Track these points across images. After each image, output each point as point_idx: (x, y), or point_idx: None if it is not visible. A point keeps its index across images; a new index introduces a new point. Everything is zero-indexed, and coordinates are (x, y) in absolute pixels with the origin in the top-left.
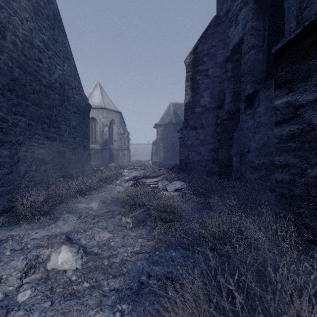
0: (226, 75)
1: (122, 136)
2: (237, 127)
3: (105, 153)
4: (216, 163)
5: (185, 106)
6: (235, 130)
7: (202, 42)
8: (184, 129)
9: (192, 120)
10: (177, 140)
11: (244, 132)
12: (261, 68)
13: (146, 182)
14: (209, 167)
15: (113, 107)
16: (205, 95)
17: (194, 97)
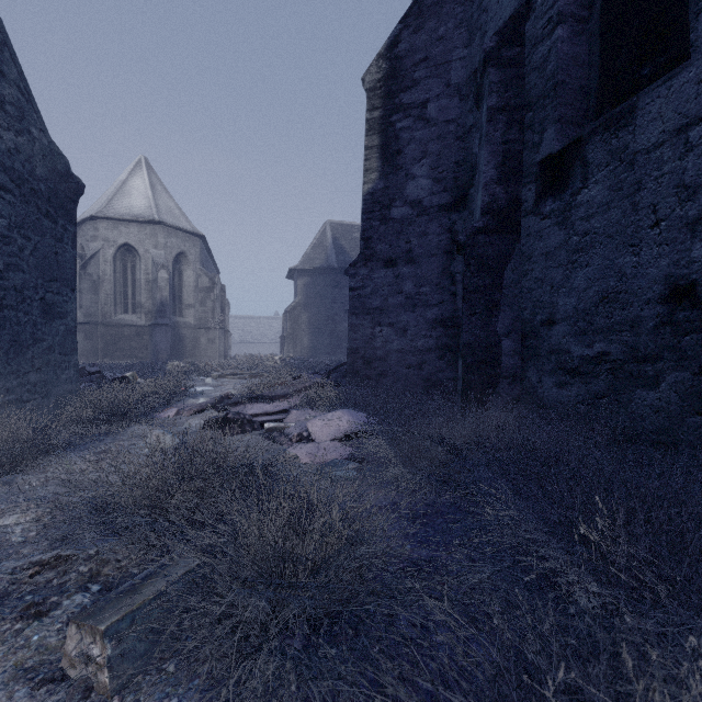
0: (476, 116)
1: (207, 295)
2: (515, 253)
3: (160, 336)
4: (449, 358)
5: (365, 203)
6: (507, 261)
7: (412, 28)
8: (362, 264)
9: (384, 241)
10: (341, 308)
11: (537, 265)
12: (583, 82)
13: (254, 413)
14: (429, 369)
15: (184, 223)
16: (420, 172)
17: (389, 179)
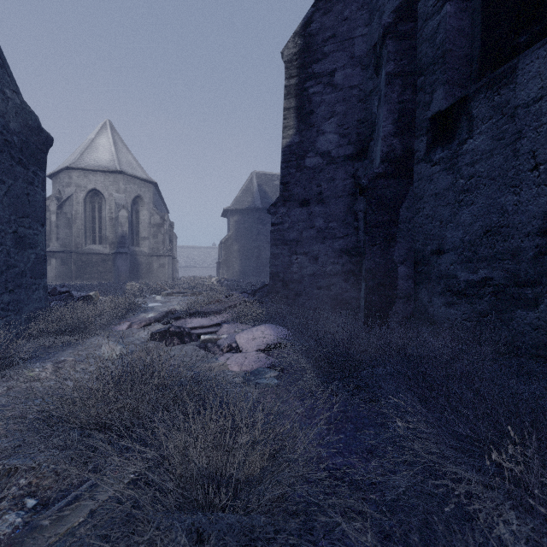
0: (375, 82)
1: (159, 229)
2: (409, 194)
3: (121, 262)
4: (353, 281)
5: (283, 154)
6: (402, 201)
7: (322, 11)
8: (281, 204)
9: (299, 185)
10: (264, 240)
11: (427, 204)
12: (467, 50)
13: (193, 326)
14: (336, 290)
15: (140, 172)
16: (329, 129)
17: (303, 134)
